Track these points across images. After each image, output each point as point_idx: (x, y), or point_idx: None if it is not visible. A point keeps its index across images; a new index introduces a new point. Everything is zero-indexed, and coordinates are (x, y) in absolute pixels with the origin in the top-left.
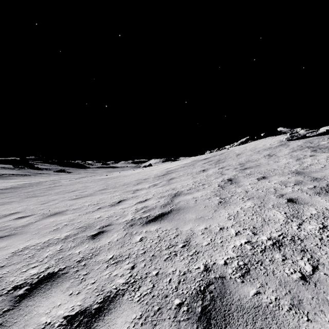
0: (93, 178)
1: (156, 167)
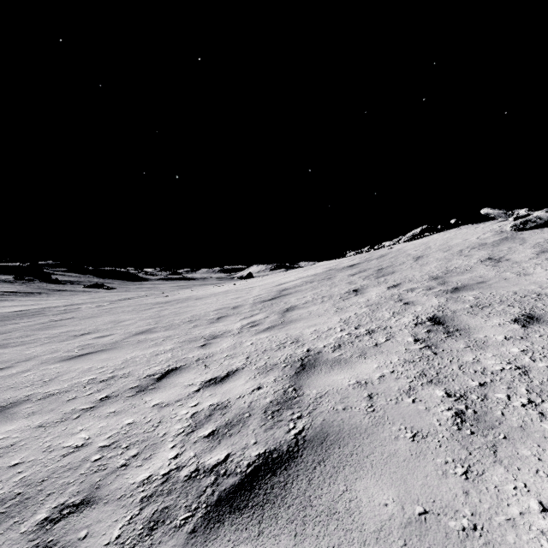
0: (140, 302)
1: (259, 280)
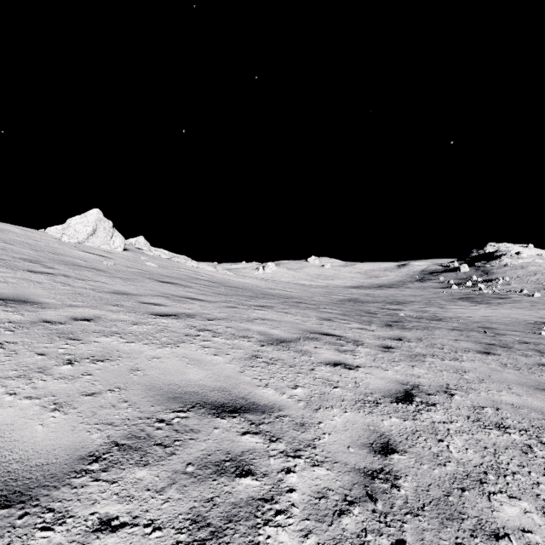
0: None
1: None
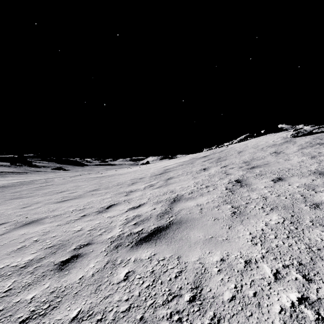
0: (88, 177)
1: (153, 165)
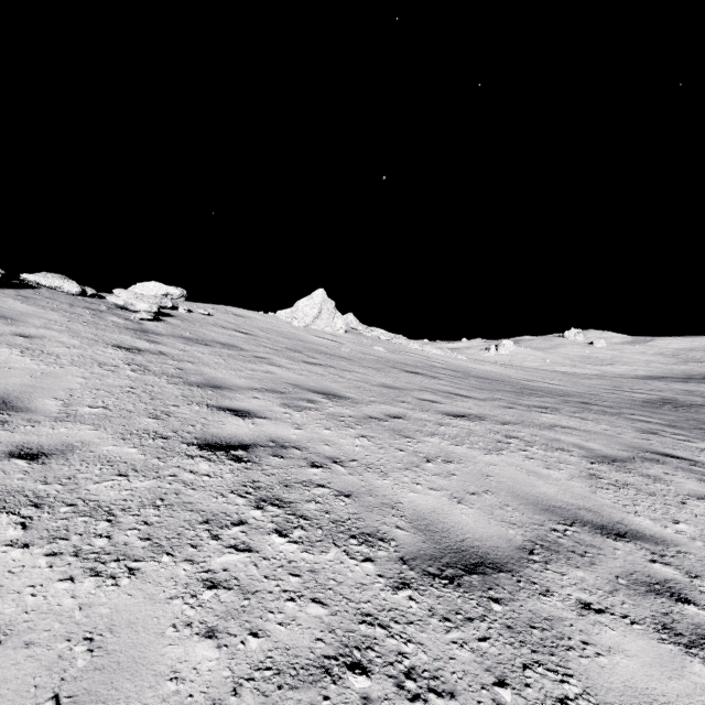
0: None
1: None
